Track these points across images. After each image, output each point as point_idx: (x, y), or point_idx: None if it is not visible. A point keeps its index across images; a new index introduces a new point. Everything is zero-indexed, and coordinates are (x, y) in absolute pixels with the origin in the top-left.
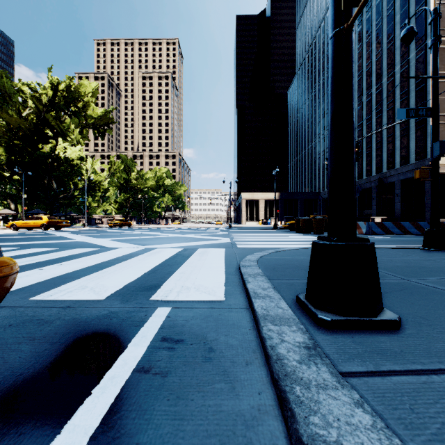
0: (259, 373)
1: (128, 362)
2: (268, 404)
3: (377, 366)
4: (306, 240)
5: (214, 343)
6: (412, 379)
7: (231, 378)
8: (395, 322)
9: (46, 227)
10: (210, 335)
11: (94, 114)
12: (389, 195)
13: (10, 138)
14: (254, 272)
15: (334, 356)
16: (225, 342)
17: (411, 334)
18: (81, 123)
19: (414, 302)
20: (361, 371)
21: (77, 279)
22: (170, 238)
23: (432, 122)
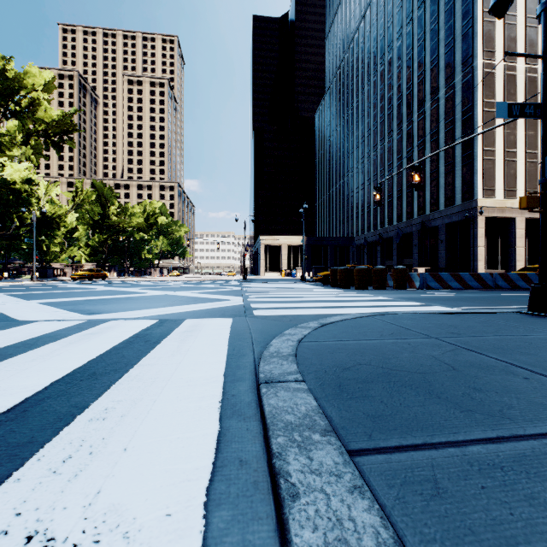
0: None
1: None
2: None
3: None
4: (352, 300)
5: None
6: None
7: None
8: None
9: None
10: None
11: (46, 116)
12: (432, 242)
13: None
14: (300, 413)
15: None
16: None
17: None
18: (27, 129)
19: None
20: None
21: None
22: (150, 299)
23: (543, 126)
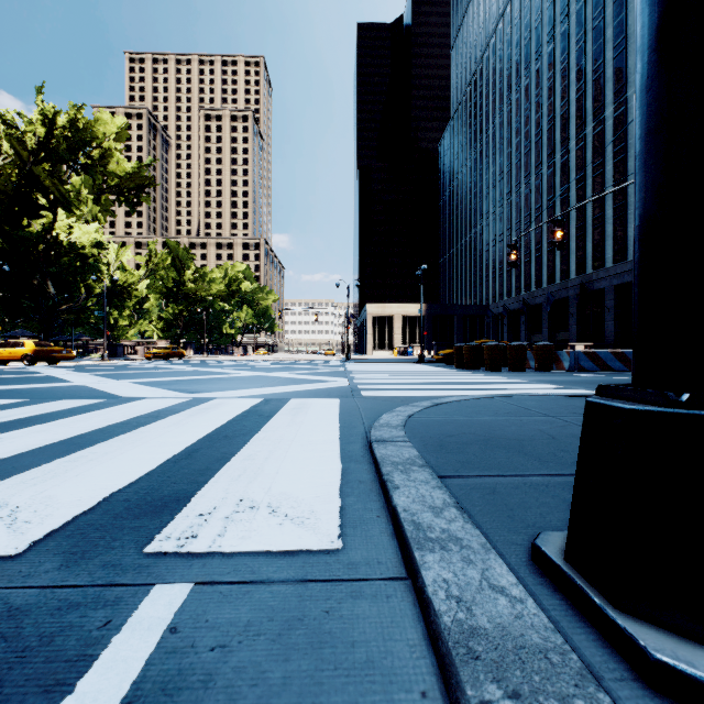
0: None
1: None
2: None
3: None
4: (478, 382)
5: None
6: None
7: None
8: None
9: (32, 360)
10: None
11: (119, 170)
12: (596, 310)
13: None
14: (404, 457)
15: None
16: None
17: None
18: (97, 185)
19: None
20: None
21: (3, 478)
22: (244, 379)
23: None
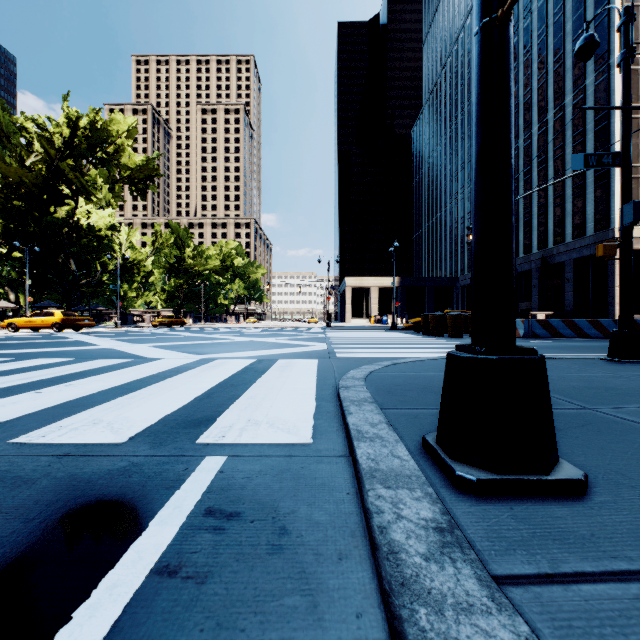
0: (358, 576)
1: (144, 556)
2: (371, 638)
3: (554, 564)
4: (437, 347)
5: (289, 519)
6: (615, 591)
7: (312, 586)
8: (579, 483)
9: (60, 327)
10: (284, 504)
11: (130, 163)
12: (557, 281)
13: (7, 198)
14: (360, 397)
15: (482, 544)
16: (307, 517)
17: (606, 502)
18: (112, 176)
19: (603, 447)
20: (528, 574)
21: (90, 408)
22: (240, 344)
23: (622, 174)
